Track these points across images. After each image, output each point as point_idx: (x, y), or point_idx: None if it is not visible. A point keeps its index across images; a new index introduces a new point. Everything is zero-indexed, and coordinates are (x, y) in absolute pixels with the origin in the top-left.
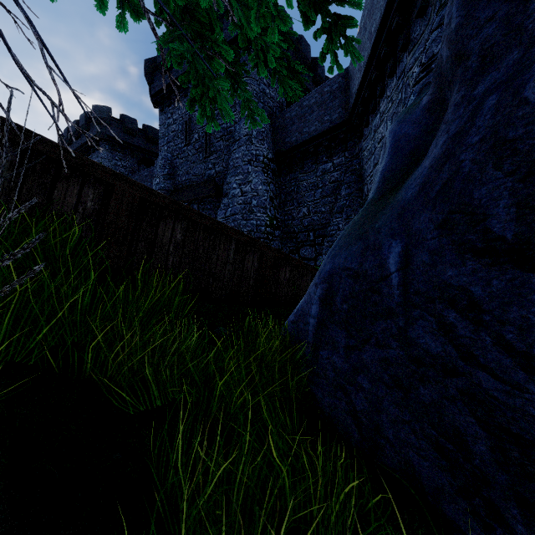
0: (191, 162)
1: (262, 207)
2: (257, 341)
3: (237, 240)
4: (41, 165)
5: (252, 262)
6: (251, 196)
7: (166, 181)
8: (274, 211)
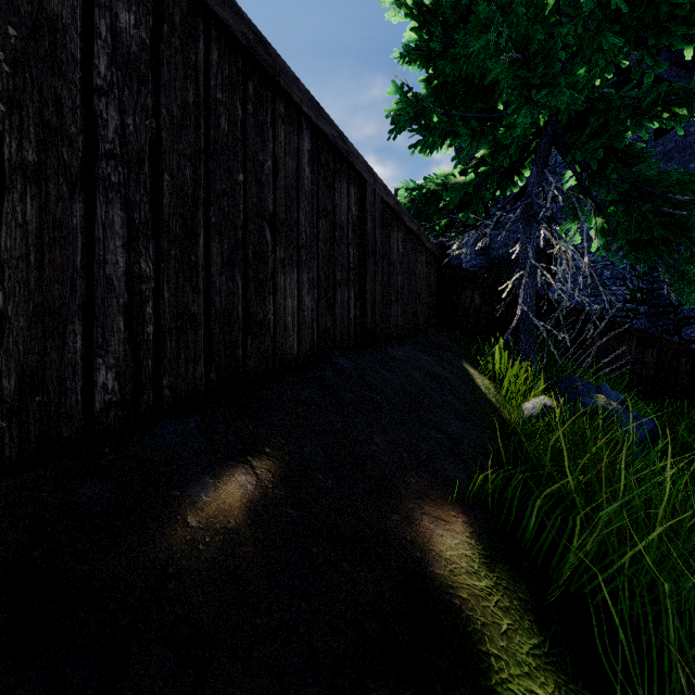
0: (511, 232)
1: (619, 278)
2: (678, 419)
3: (638, 337)
4: (536, 308)
5: (651, 355)
6: (601, 267)
7: (478, 257)
8: (637, 280)
